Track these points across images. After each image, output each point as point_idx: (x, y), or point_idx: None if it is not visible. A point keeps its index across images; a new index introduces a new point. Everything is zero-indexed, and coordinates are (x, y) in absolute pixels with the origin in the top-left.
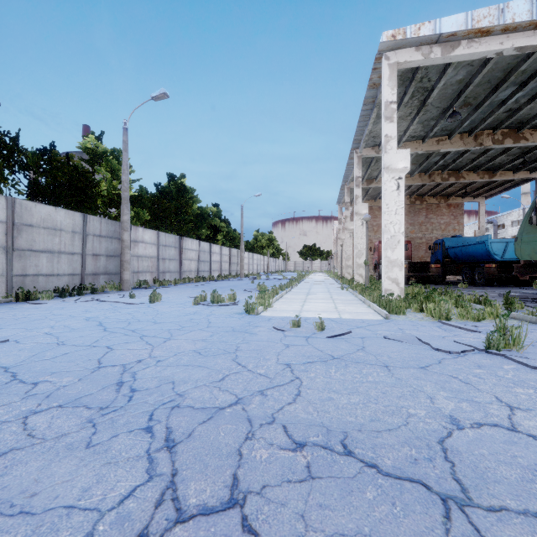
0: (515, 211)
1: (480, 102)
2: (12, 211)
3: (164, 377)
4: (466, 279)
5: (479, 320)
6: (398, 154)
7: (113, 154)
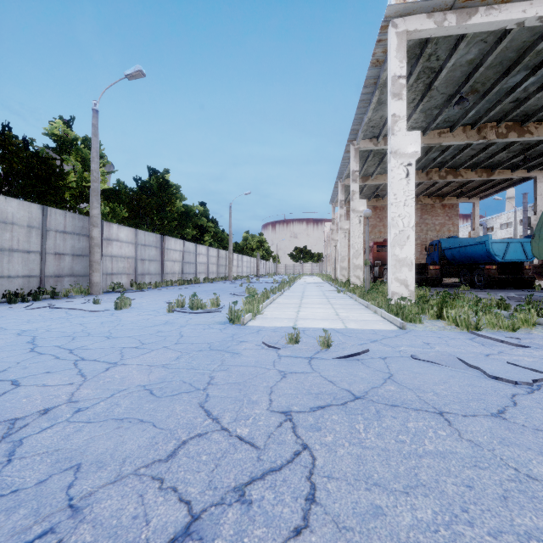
0: (504, 213)
1: (488, 89)
2: None
3: (67, 454)
4: (465, 282)
5: (514, 329)
6: (407, 137)
7: (85, 143)
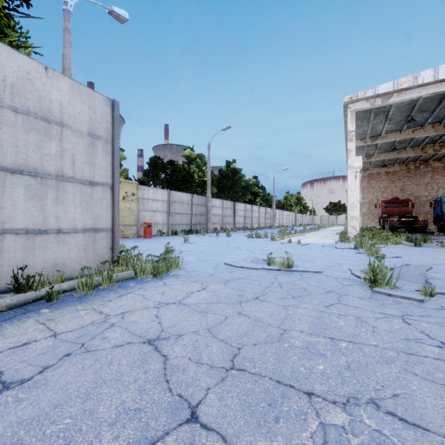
0: None
1: (434, 109)
2: (169, 196)
3: (246, 248)
4: None
5: (382, 244)
6: (355, 159)
7: (198, 157)
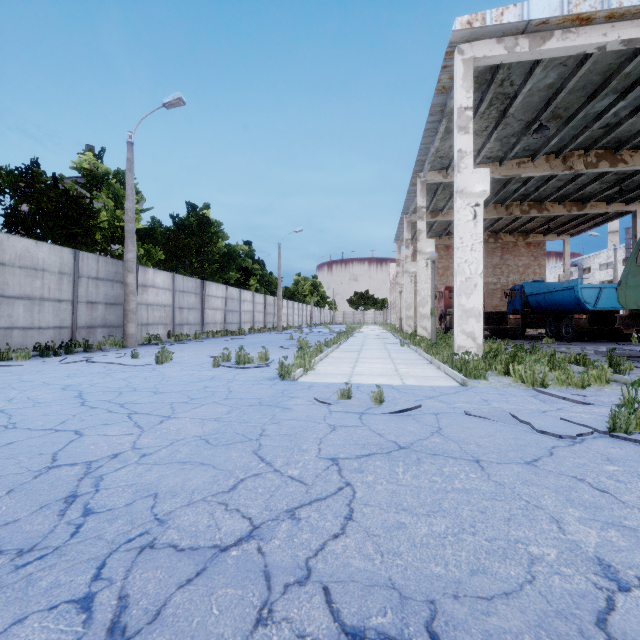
0: (604, 251)
1: (572, 114)
2: None
3: (144, 486)
4: (551, 333)
5: (584, 386)
6: (474, 174)
7: (117, 177)
